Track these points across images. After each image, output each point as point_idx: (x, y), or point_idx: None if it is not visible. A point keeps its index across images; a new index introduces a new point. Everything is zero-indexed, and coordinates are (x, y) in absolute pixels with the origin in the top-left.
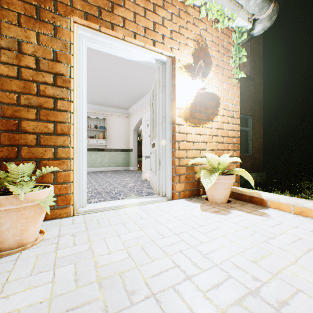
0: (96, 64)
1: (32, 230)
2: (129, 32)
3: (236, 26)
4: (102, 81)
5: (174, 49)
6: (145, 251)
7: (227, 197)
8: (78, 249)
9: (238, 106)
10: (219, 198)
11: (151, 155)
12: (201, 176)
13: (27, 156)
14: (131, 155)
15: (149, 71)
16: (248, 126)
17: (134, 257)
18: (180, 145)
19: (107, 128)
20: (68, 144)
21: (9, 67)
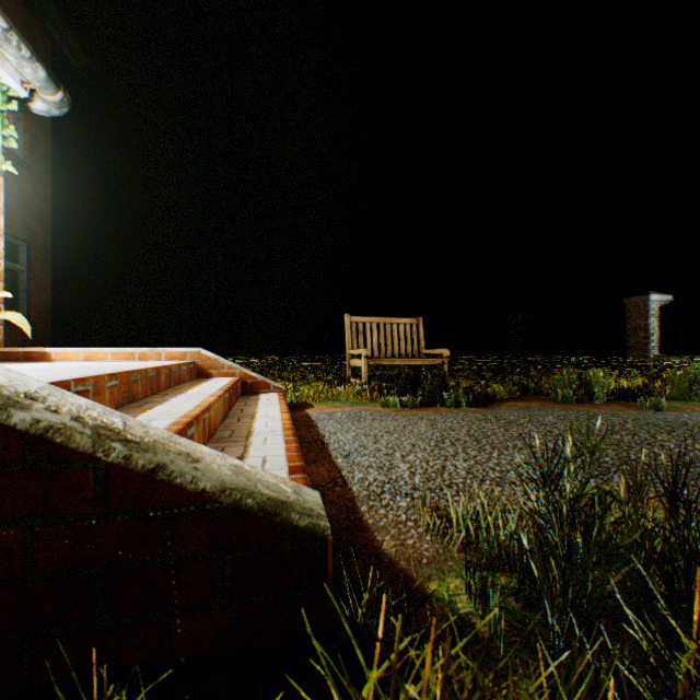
0: None
1: None
2: None
3: None
4: None
5: None
6: None
7: None
8: None
9: (3, 218)
10: None
11: None
12: None
13: None
14: None
15: None
16: (21, 262)
17: None
18: None
19: None
20: None
21: None
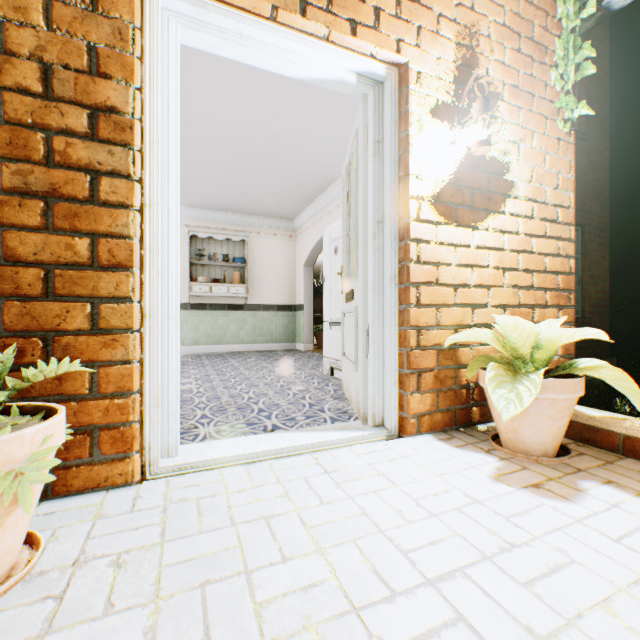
0: (221, 115)
1: None
2: None
3: None
4: (237, 158)
5: (406, 45)
6: None
7: (559, 438)
8: (110, 634)
9: (569, 194)
10: (536, 440)
11: (344, 319)
12: (487, 379)
13: (19, 326)
14: (300, 318)
15: (340, 125)
16: None
17: None
18: (421, 294)
19: (250, 262)
20: (127, 293)
21: None
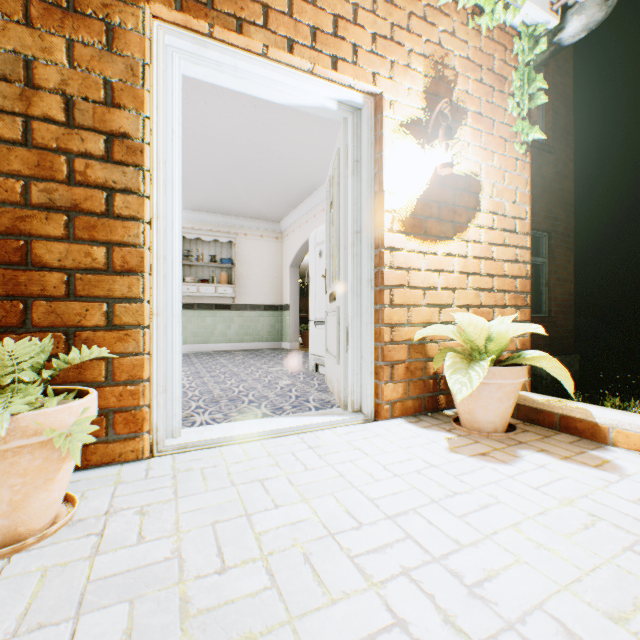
0: (211, 125)
1: (41, 502)
2: (279, 38)
3: (522, 22)
4: (225, 163)
5: (381, 77)
6: (313, 567)
7: (506, 417)
8: (146, 553)
9: (526, 207)
10: (488, 420)
11: (327, 318)
12: (446, 368)
13: (46, 322)
14: (286, 317)
15: (324, 136)
16: (540, 254)
17: (284, 585)
18: (394, 296)
19: (237, 263)
20: (138, 294)
21: (3, 118)
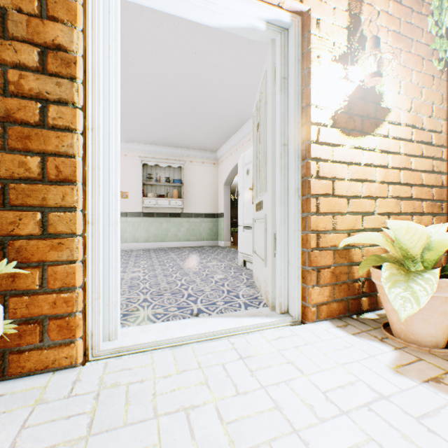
0: (162, 72)
1: None
2: None
3: None
4: (174, 105)
5: None
6: None
7: None
8: None
9: (441, 121)
10: (428, 333)
11: (254, 224)
12: (384, 278)
13: None
14: (221, 223)
15: (250, 77)
16: None
17: None
18: (320, 204)
19: (185, 182)
20: (72, 203)
21: None
